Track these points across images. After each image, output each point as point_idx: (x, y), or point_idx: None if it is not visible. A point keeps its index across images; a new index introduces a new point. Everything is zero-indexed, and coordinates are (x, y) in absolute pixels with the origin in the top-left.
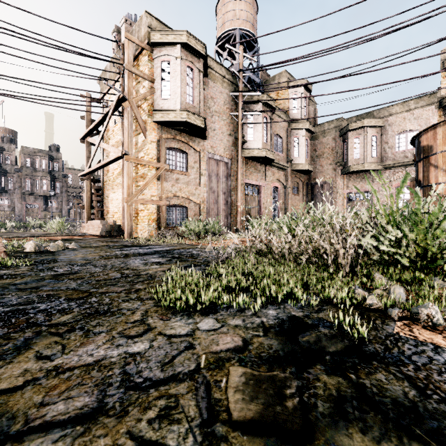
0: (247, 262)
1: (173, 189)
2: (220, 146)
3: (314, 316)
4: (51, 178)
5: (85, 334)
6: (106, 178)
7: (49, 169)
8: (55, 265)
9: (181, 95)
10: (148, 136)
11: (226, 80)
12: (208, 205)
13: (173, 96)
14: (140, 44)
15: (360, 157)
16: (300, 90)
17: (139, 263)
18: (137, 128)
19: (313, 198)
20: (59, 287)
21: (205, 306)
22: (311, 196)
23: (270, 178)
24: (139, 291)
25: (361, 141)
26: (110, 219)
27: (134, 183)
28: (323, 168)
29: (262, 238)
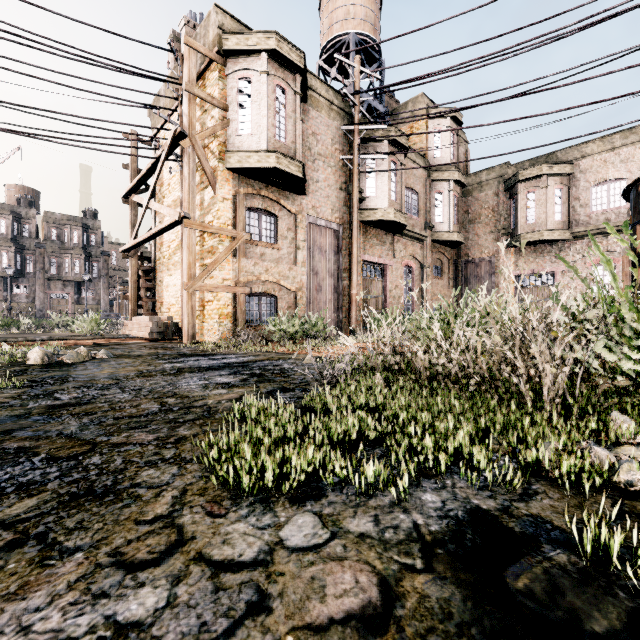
0: (373, 387)
1: (257, 269)
2: (326, 206)
3: (521, 509)
4: (86, 256)
5: (41, 554)
6: (159, 254)
7: (82, 244)
8: (60, 388)
9: (268, 129)
10: (219, 191)
11: (335, 107)
12: (307, 294)
13: (255, 130)
14: (207, 54)
15: (537, 220)
16: (445, 122)
17: (195, 385)
18: (203, 179)
19: (464, 284)
20: (46, 431)
21: (298, 481)
22: (462, 280)
23: (400, 253)
24: (181, 442)
25: (538, 196)
26: (165, 315)
27: (198, 261)
28: (479, 239)
29: (393, 344)
